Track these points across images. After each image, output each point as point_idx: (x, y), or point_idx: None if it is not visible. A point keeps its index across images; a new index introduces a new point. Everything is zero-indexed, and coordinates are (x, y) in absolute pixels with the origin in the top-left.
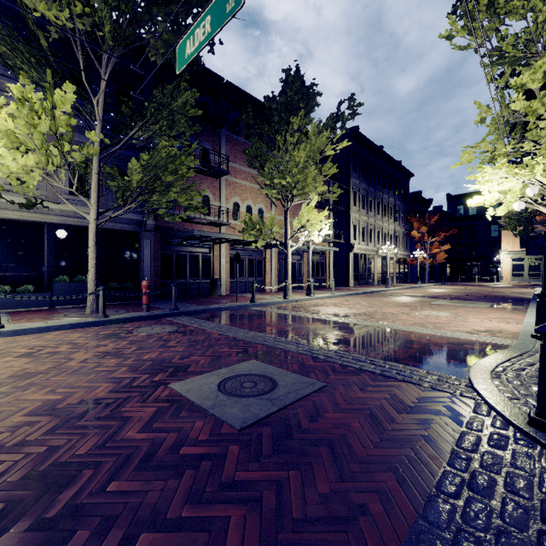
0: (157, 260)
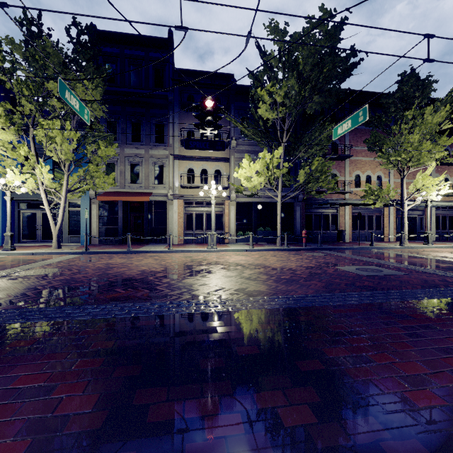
0: (303, 218)
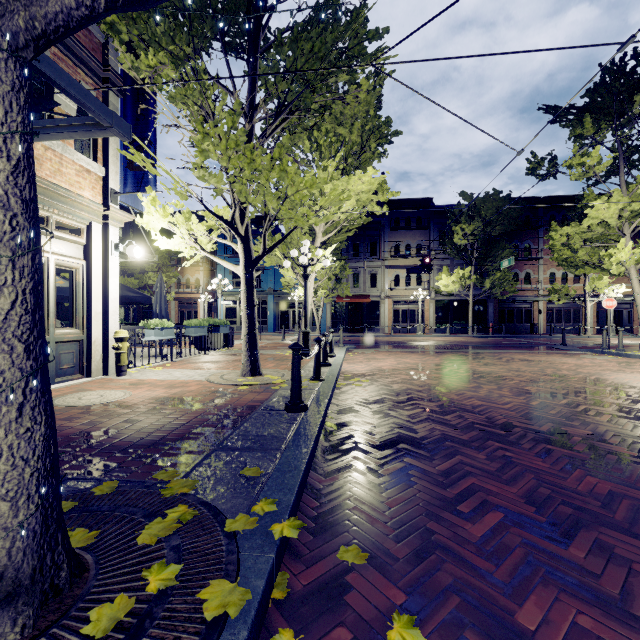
0: (496, 313)
